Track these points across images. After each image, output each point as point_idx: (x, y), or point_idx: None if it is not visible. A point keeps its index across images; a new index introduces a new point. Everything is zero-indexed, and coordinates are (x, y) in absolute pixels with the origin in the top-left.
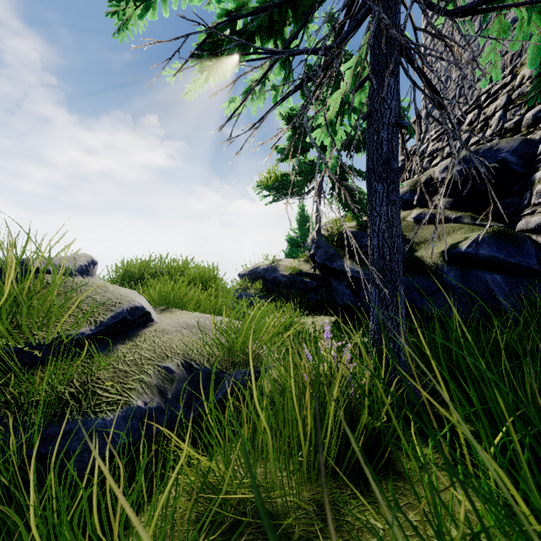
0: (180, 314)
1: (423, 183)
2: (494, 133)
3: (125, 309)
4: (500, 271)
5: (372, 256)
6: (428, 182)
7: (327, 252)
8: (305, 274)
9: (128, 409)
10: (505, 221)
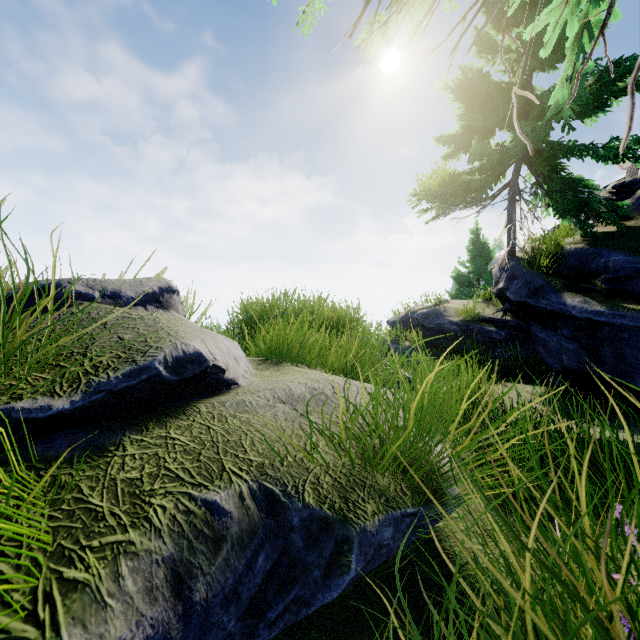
0: (288, 371)
1: None
2: None
3: (158, 360)
4: None
5: None
6: None
7: (529, 283)
8: (487, 320)
9: None
10: None
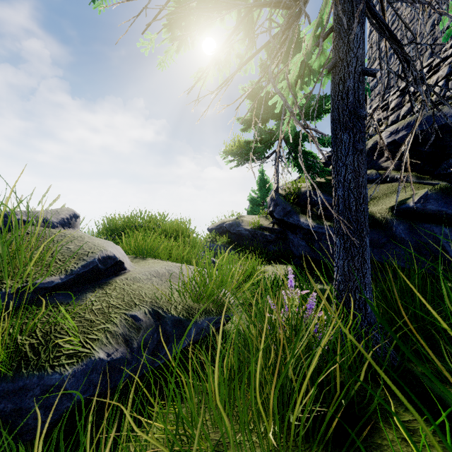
0: (153, 262)
1: (370, 147)
2: (436, 102)
3: (96, 259)
4: (447, 225)
5: (337, 207)
6: (374, 146)
7: (284, 209)
8: (265, 228)
9: (88, 362)
10: (448, 179)
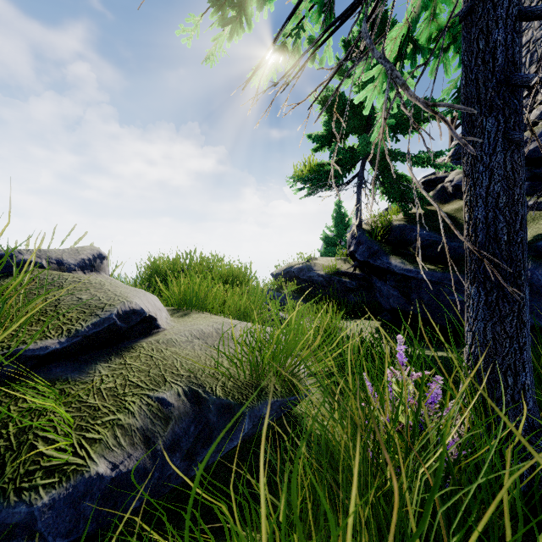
0: (198, 317)
1: None
2: None
3: (114, 314)
4: None
5: (473, 237)
6: None
7: (370, 248)
8: (343, 273)
9: (78, 482)
10: None
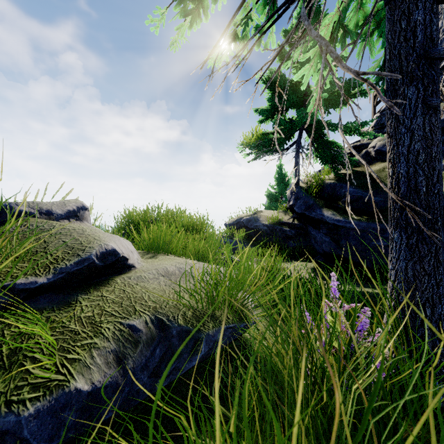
0: (163, 259)
1: None
2: None
3: (93, 254)
4: None
5: (396, 189)
6: None
7: (306, 202)
8: (284, 223)
9: (59, 395)
10: None
